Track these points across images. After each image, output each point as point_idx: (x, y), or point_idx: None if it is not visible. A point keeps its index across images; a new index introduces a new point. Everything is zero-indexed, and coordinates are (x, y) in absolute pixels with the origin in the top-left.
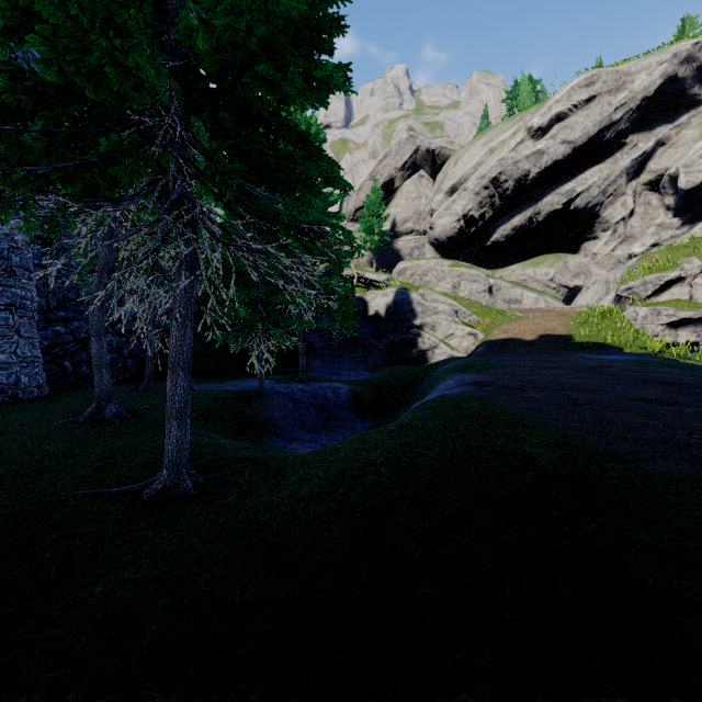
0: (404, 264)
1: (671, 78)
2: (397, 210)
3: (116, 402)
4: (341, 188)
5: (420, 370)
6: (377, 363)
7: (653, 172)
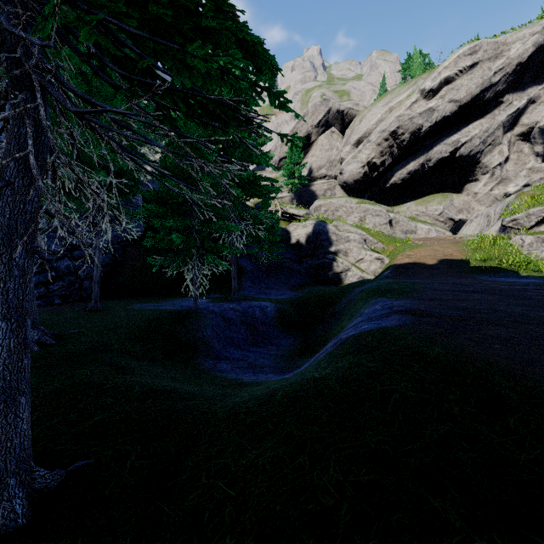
0: (319, 202)
1: (542, 46)
2: (313, 159)
3: (42, 327)
4: (267, 73)
5: (337, 290)
6: (299, 283)
7: (525, 125)
